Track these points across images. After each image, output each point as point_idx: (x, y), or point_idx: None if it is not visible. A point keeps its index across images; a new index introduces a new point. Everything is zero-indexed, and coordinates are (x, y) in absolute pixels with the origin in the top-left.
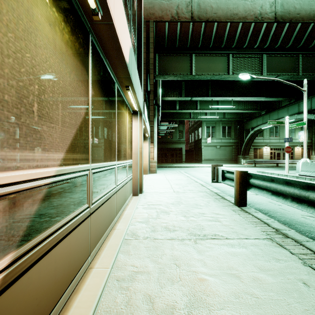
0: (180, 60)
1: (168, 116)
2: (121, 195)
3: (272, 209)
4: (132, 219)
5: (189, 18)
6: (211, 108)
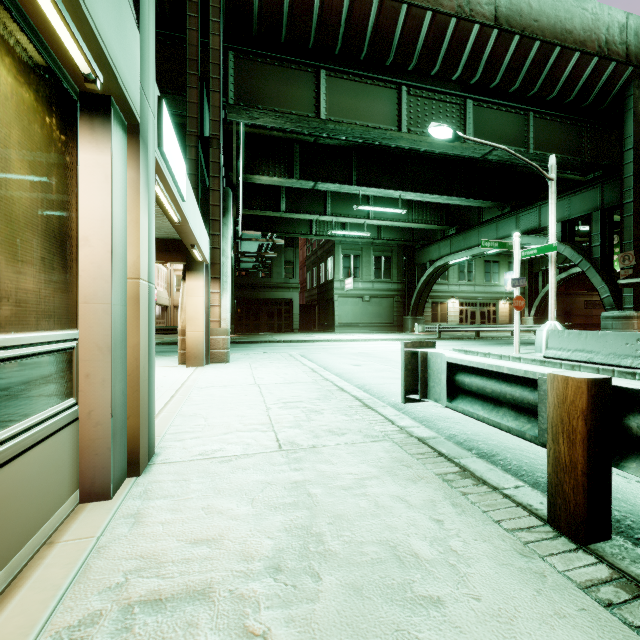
0: (292, 79)
1: (261, 226)
2: None
3: None
4: None
5: None
6: (355, 213)
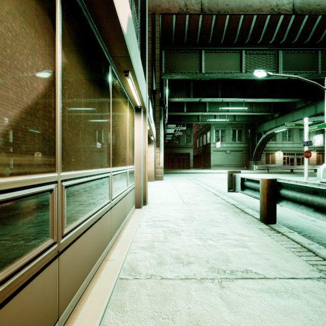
0: (189, 57)
1: (174, 119)
2: (119, 211)
3: (306, 226)
4: (132, 243)
5: (199, 10)
6: (221, 110)
